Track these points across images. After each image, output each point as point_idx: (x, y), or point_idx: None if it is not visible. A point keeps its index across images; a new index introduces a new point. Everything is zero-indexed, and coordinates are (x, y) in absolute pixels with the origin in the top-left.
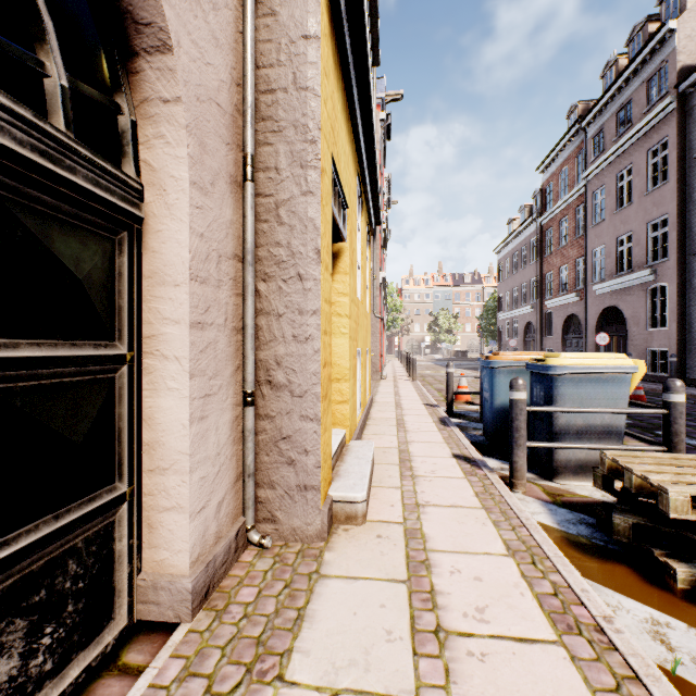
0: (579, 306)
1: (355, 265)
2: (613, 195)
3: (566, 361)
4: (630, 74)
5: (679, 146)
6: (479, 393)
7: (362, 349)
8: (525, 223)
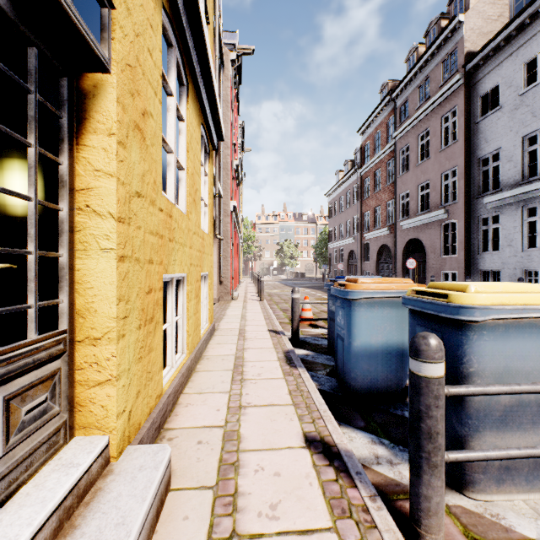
0: (389, 238)
1: (154, 144)
2: (416, 151)
3: (486, 299)
4: (429, 56)
5: (465, 113)
6: (324, 319)
7: (188, 275)
8: (349, 173)
